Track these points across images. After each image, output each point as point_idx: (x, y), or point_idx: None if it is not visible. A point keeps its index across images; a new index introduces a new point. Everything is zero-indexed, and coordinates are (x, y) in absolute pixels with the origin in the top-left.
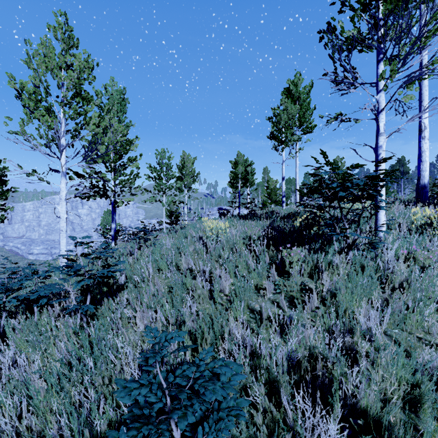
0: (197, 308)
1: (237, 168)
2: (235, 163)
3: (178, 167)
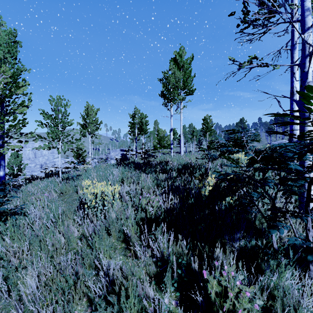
0: None
1: (134, 119)
2: (133, 116)
3: (82, 116)
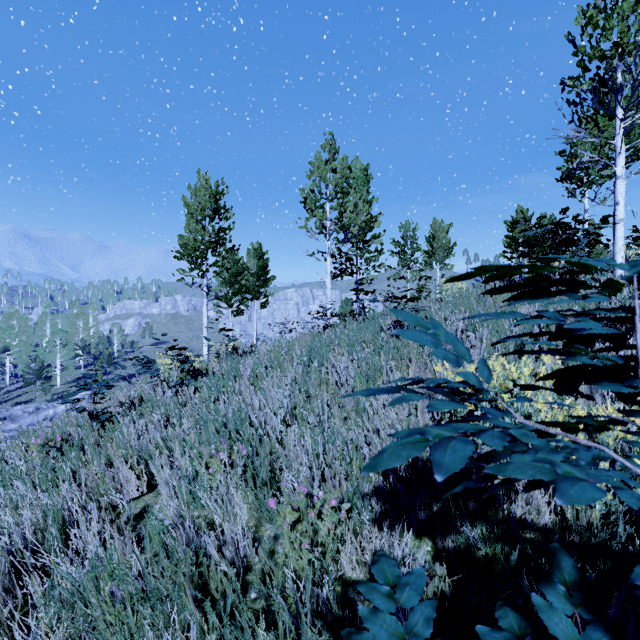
0: None
1: (515, 230)
2: (513, 224)
3: (427, 239)
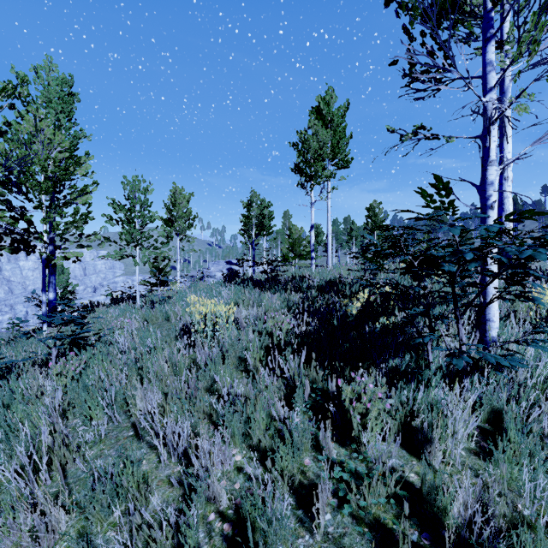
0: None
1: (250, 210)
2: (248, 204)
3: (166, 205)
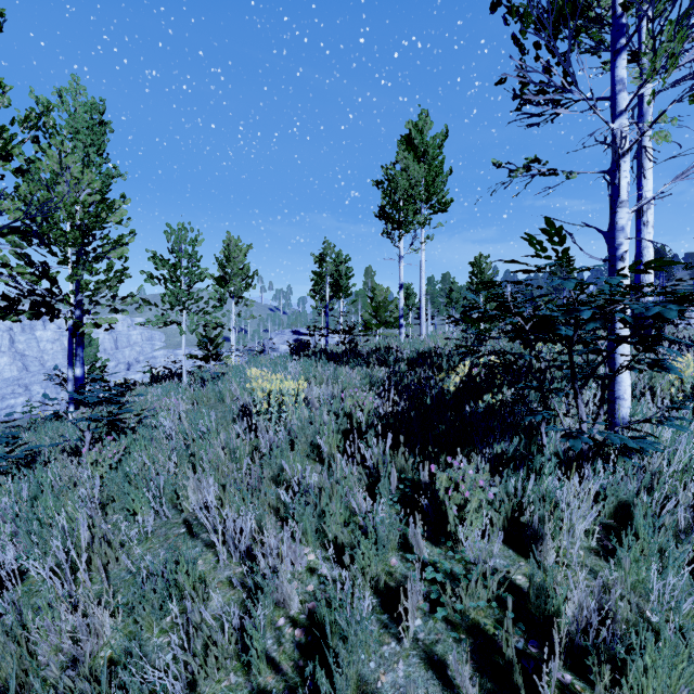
0: (198, 692)
1: (323, 265)
2: (320, 258)
3: (218, 260)
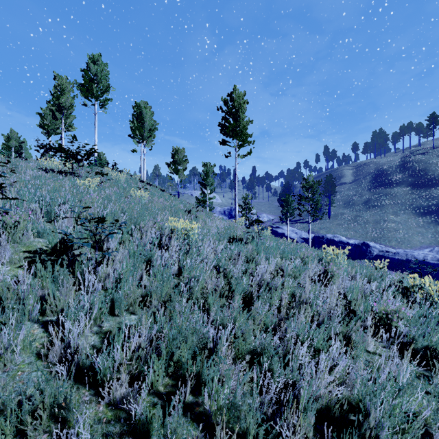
0: None
1: (10, 141)
2: (8, 138)
3: None
